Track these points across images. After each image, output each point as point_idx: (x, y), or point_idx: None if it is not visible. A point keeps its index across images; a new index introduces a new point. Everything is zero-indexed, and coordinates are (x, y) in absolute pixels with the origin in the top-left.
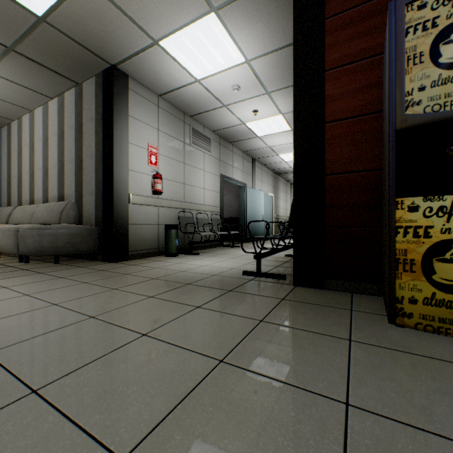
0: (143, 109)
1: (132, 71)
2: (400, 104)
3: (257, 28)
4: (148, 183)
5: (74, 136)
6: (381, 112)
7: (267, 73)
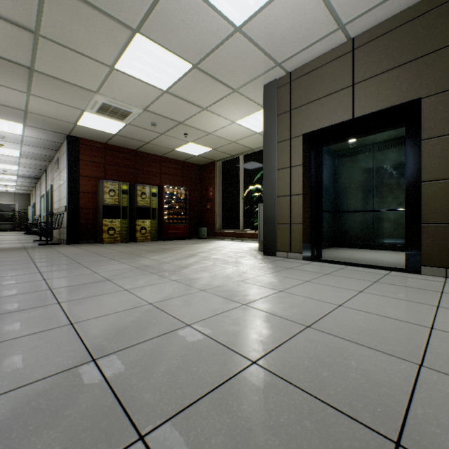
0: None
1: None
2: (104, 201)
3: (41, 134)
4: None
5: None
6: (96, 194)
7: (31, 141)
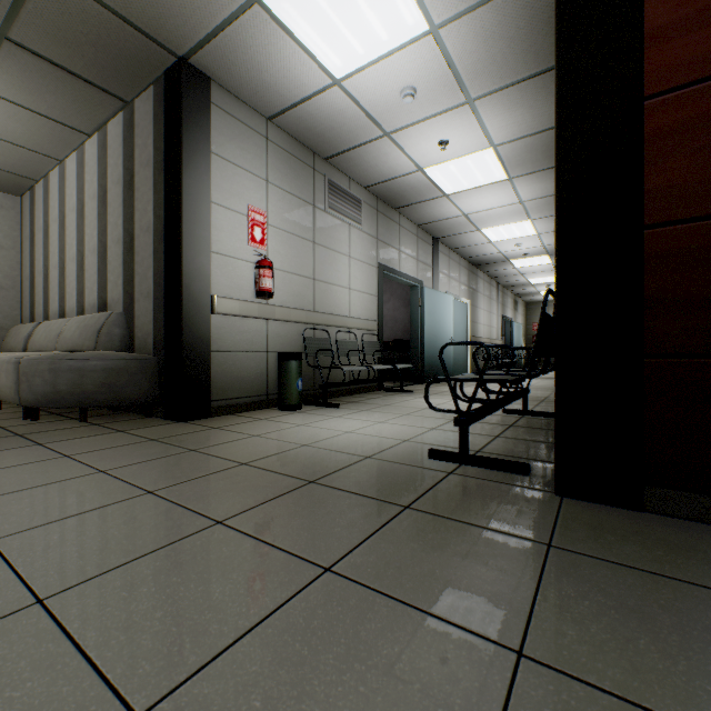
0: (238, 142)
1: (217, 70)
2: None
3: None
4: (249, 277)
5: (122, 196)
6: None
7: (472, 55)
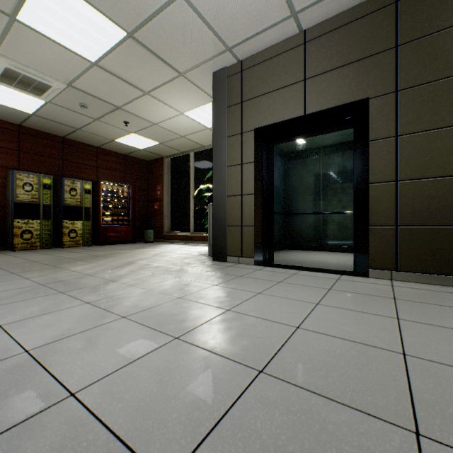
0: None
1: None
2: (16, 196)
3: None
4: None
5: None
6: (5, 187)
7: None
